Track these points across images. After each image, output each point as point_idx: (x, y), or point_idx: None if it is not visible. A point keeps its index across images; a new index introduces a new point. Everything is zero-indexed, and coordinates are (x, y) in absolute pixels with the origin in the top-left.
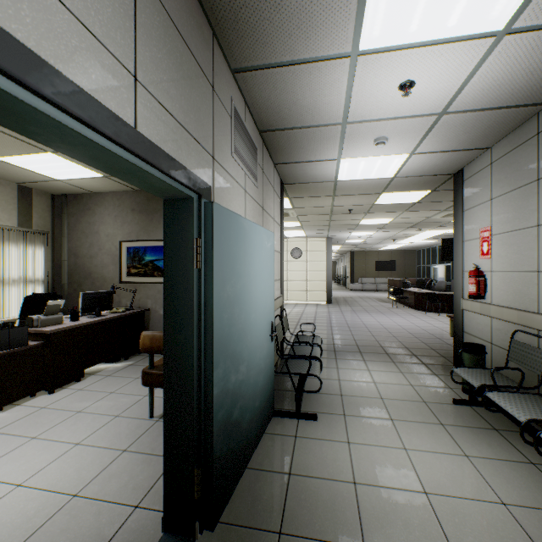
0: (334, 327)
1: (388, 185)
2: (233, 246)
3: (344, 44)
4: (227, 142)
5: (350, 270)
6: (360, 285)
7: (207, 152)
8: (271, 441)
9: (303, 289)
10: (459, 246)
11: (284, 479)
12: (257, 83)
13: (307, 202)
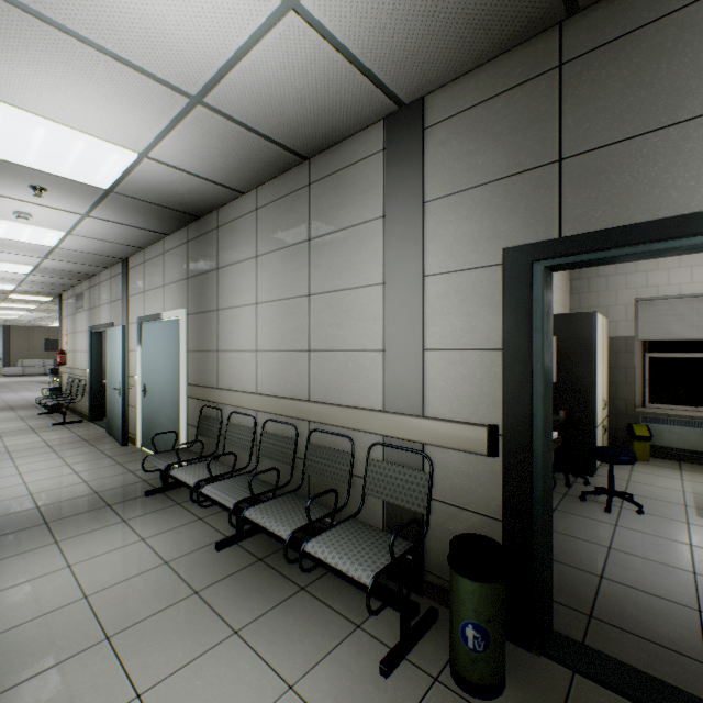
0: None
1: (14, 292)
2: None
3: None
4: None
5: (4, 350)
6: (21, 369)
7: None
8: None
9: None
10: (61, 337)
11: None
12: None
13: None
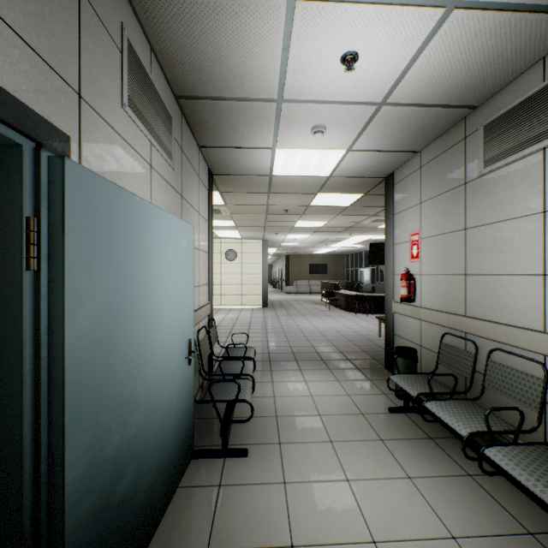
0: (270, 333)
1: (324, 184)
2: (115, 235)
3: None
4: (113, 85)
5: (285, 273)
6: (295, 288)
7: (65, 80)
8: (186, 499)
9: (238, 293)
10: (390, 249)
11: None
12: (163, 16)
13: (241, 199)
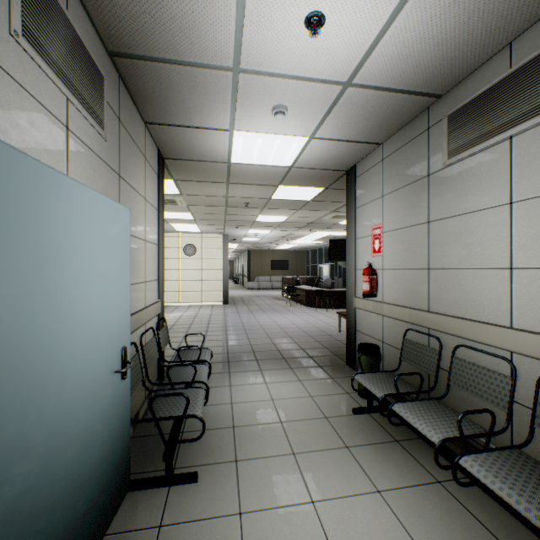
0: (230, 331)
1: (285, 176)
2: None
3: None
4: None
5: (247, 269)
6: (257, 284)
7: None
8: None
9: (198, 289)
10: (352, 243)
11: None
12: None
13: (198, 189)
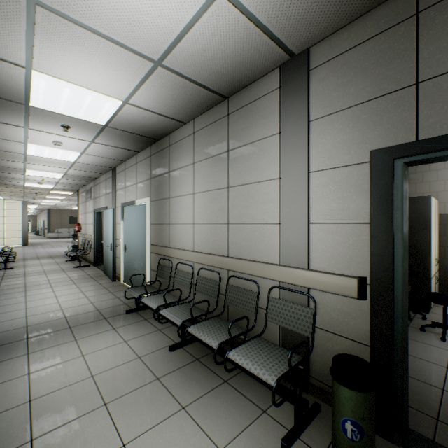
0: (27, 254)
1: (53, 189)
2: None
3: (22, 174)
4: None
5: (48, 223)
6: (57, 234)
7: None
8: None
9: (1, 237)
10: (78, 215)
11: (3, 274)
12: None
13: (8, 188)
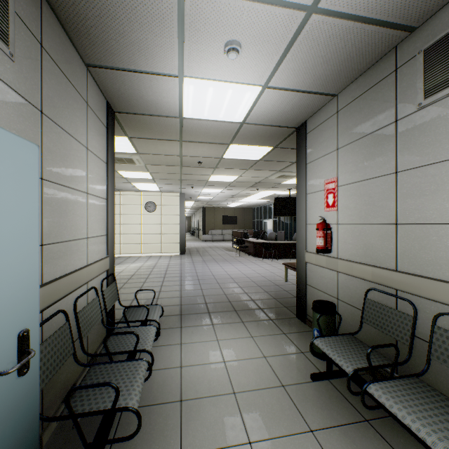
0: (185, 281)
1: (237, 133)
2: None
3: None
4: None
5: (202, 224)
6: (210, 236)
7: None
8: None
9: (158, 241)
10: (302, 198)
11: None
12: None
13: (153, 147)
